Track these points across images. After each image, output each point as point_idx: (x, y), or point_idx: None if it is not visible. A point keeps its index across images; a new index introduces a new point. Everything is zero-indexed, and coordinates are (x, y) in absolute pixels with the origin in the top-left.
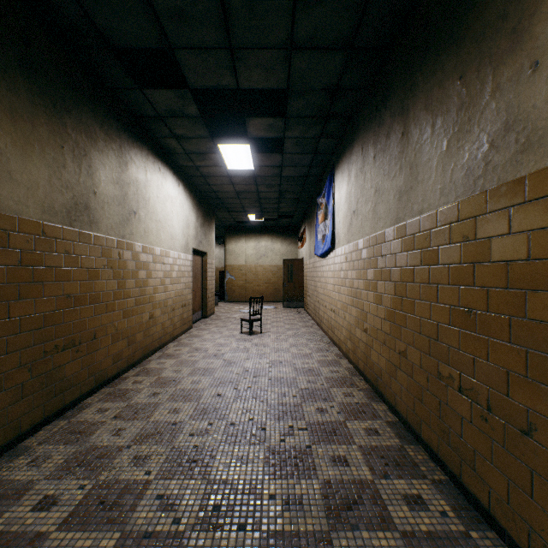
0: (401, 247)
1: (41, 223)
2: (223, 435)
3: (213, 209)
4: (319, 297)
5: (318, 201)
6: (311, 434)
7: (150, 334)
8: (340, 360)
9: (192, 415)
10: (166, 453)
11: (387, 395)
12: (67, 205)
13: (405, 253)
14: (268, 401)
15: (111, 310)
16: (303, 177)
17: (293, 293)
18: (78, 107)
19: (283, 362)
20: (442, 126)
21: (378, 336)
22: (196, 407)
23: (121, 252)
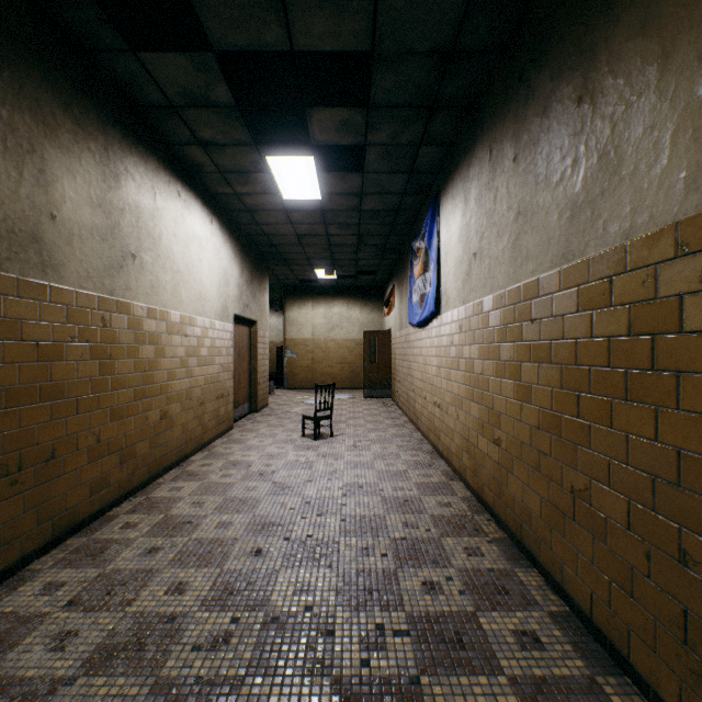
0: (576, 304)
1: None
2: (256, 648)
3: (266, 261)
4: (415, 384)
5: (415, 246)
6: (417, 646)
7: (161, 442)
8: (451, 484)
9: (205, 599)
10: (139, 699)
11: (543, 558)
12: None
13: (586, 314)
14: (340, 565)
15: (87, 409)
16: (392, 212)
17: (376, 377)
18: (15, 66)
19: (365, 487)
20: (692, 48)
21: (522, 454)
22: (216, 579)
23: (106, 316)
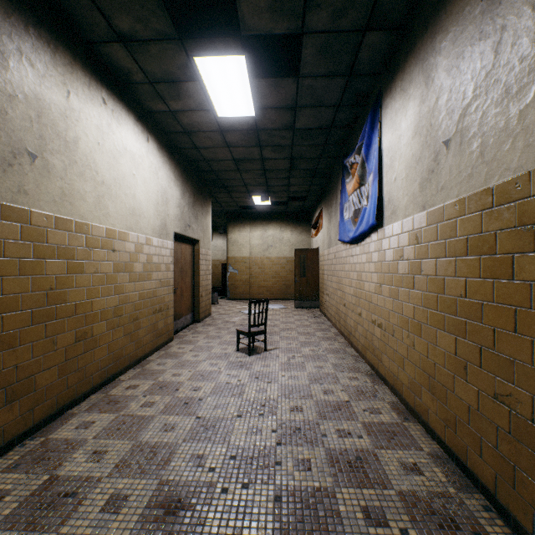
0: None
1: None
2: None
3: (209, 188)
4: (347, 299)
5: (348, 162)
6: None
7: (78, 366)
8: (408, 427)
9: None
10: None
11: None
12: None
13: None
14: None
15: None
16: (325, 130)
17: (306, 290)
18: None
19: (303, 429)
20: None
21: None
22: None
23: None
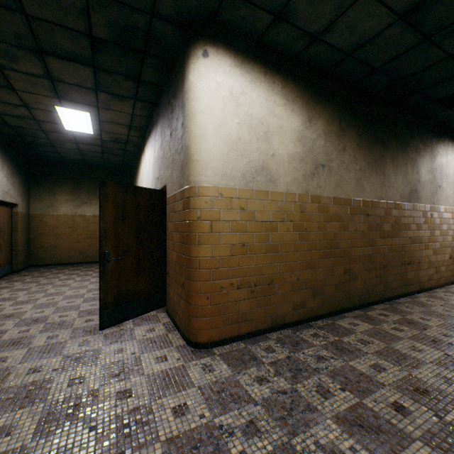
0: None
1: (399, 203)
2: None
3: None
4: None
5: None
6: None
7: (448, 269)
8: None
9: None
10: None
11: None
12: (407, 192)
13: None
14: None
15: (426, 248)
16: None
17: None
18: (411, 139)
19: None
20: None
21: None
22: None
23: (431, 213)
